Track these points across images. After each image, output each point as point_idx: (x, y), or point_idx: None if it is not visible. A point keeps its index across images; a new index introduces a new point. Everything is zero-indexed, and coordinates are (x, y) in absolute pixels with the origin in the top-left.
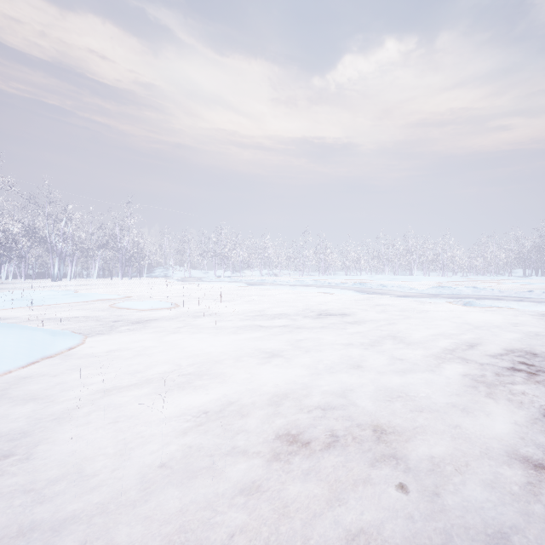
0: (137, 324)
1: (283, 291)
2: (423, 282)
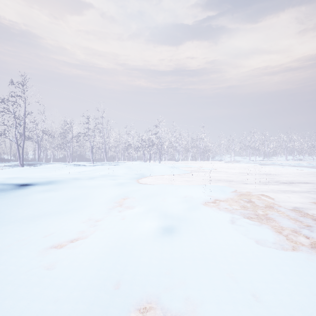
0: (203, 172)
1: (274, 168)
2: None
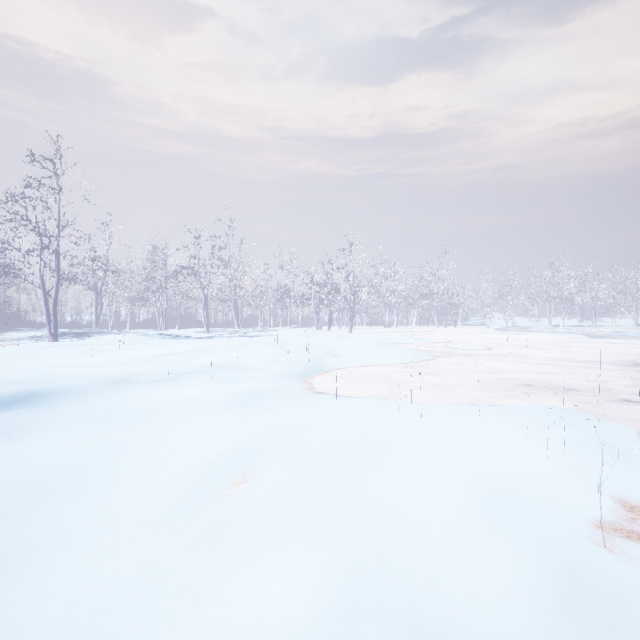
0: (462, 357)
1: (635, 346)
2: None
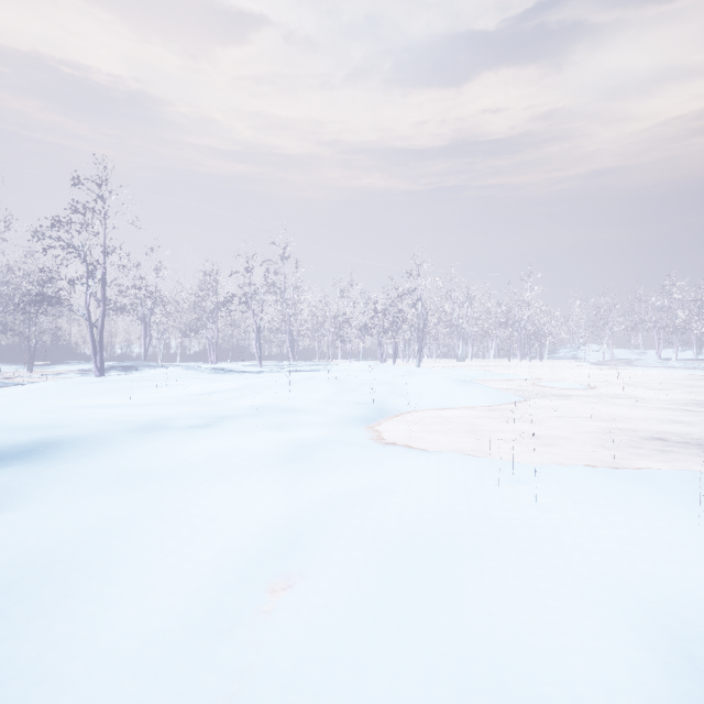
0: (558, 398)
1: None
2: None
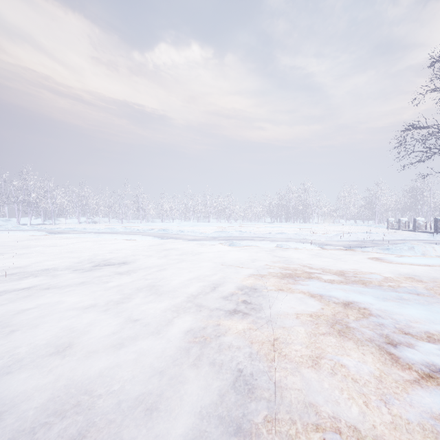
0: None
1: (84, 239)
2: (214, 227)
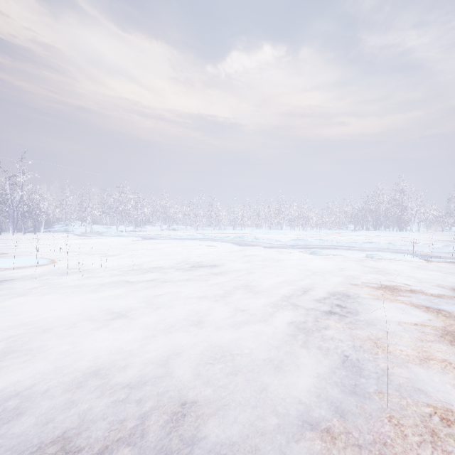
0: None
1: (172, 244)
2: (289, 235)
